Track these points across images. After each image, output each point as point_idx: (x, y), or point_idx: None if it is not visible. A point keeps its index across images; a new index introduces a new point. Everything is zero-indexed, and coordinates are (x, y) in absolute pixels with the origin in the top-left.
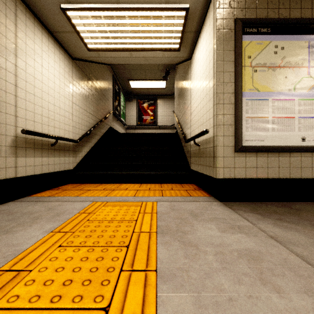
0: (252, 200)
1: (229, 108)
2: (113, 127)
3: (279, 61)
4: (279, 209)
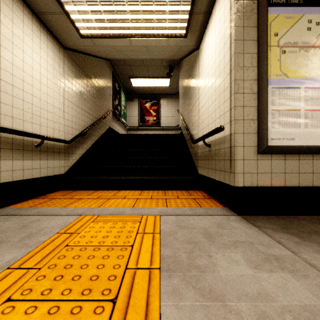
0: (278, 214)
1: (251, 98)
2: (113, 128)
3: (313, 39)
4: (318, 227)
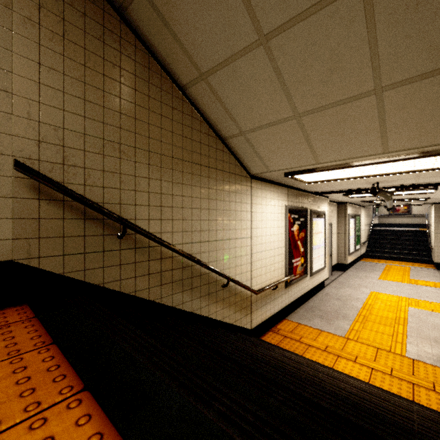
0: None
1: (439, 241)
2: (373, 223)
3: None
4: None
